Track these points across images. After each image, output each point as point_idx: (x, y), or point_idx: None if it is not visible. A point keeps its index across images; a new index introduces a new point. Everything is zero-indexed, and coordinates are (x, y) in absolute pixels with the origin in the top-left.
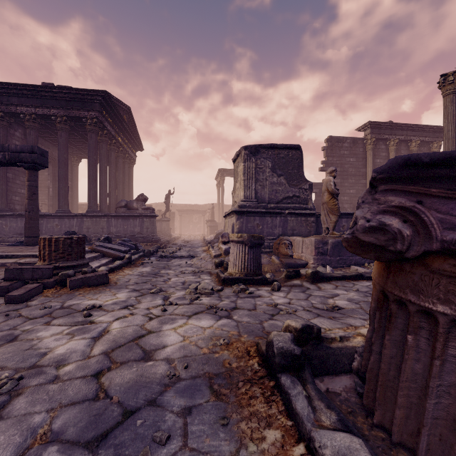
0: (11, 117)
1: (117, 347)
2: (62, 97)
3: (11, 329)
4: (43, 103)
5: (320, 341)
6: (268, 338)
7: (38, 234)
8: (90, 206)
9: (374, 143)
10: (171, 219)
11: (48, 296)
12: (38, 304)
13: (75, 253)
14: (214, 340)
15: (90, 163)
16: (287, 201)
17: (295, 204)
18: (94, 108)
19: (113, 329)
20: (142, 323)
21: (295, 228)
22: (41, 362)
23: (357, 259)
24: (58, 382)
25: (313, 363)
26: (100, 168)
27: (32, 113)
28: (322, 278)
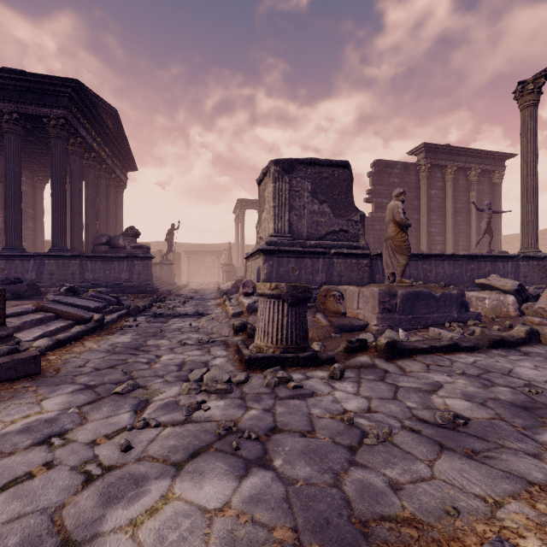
0: None
1: None
2: (11, 86)
3: None
4: None
5: None
6: None
7: None
8: (55, 243)
9: (429, 170)
10: (176, 262)
11: None
12: None
13: None
14: None
15: (55, 182)
16: (332, 237)
17: (343, 242)
18: (60, 104)
19: None
20: (62, 500)
21: (343, 273)
22: None
23: (435, 318)
24: None
25: None
26: (72, 190)
27: None
28: (402, 352)
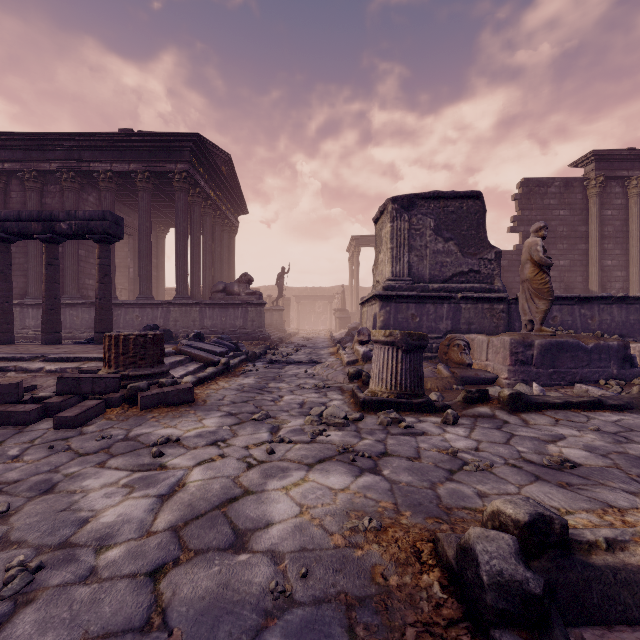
0: (84, 177)
1: (194, 518)
2: (143, 147)
3: (51, 471)
4: (120, 156)
5: (568, 551)
6: (463, 540)
7: (111, 329)
8: (179, 292)
9: (602, 185)
10: (285, 307)
11: (110, 419)
12: (96, 431)
13: (151, 356)
14: (353, 518)
15: (179, 233)
16: (459, 279)
17: (472, 284)
18: (183, 159)
19: (191, 482)
20: (236, 474)
21: (473, 321)
22: (77, 536)
23: (585, 373)
24: (93, 581)
25: (558, 599)
26: (192, 239)
27: (108, 170)
28: (528, 405)
